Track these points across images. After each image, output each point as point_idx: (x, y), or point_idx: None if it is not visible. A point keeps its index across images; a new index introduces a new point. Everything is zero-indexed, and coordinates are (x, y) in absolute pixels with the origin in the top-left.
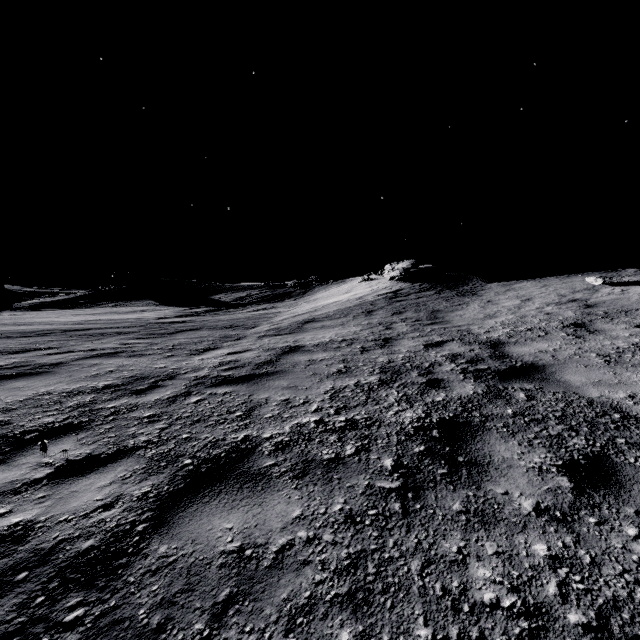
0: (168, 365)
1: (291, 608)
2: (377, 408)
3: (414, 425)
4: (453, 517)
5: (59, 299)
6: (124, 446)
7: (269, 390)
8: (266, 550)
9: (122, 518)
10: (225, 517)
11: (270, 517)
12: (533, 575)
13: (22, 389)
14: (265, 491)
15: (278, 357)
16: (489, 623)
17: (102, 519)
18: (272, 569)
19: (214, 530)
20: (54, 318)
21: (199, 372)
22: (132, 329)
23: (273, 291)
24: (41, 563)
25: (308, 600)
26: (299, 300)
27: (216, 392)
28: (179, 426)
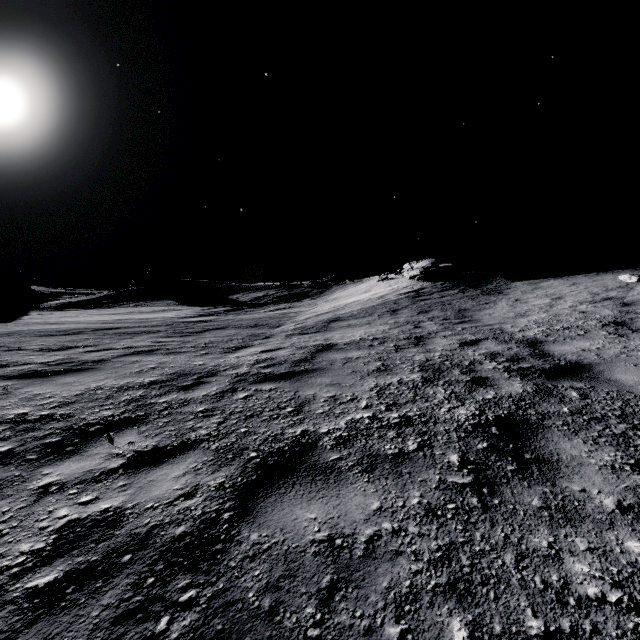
0: (206, 362)
1: (395, 596)
2: (428, 405)
3: (471, 422)
4: (535, 513)
5: (83, 299)
6: (187, 439)
7: (313, 387)
8: (355, 540)
9: (206, 507)
10: (306, 508)
11: (350, 509)
12: (633, 571)
13: (74, 384)
14: (338, 484)
15: (313, 355)
16: (600, 617)
17: (187, 507)
18: (366, 558)
19: (299, 520)
20: (82, 317)
21: (238, 369)
22: (160, 328)
23: (290, 291)
24: (141, 547)
25: (410, 589)
26: (317, 300)
27: (261, 388)
28: (234, 421)
